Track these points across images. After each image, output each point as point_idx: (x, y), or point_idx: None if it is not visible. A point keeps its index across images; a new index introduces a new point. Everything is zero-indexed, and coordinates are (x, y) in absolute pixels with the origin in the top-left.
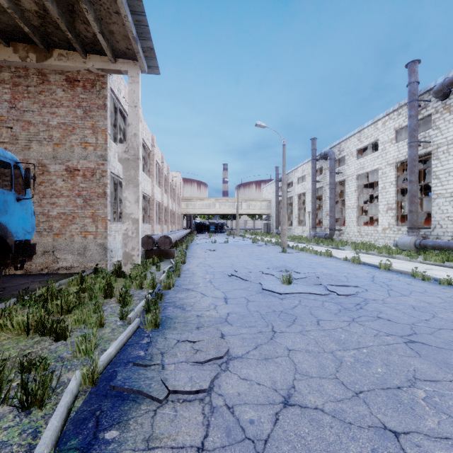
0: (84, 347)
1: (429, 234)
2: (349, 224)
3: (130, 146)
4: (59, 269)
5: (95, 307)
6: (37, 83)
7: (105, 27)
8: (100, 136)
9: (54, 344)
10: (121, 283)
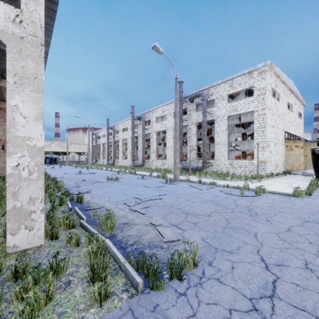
0: None
1: (137, 162)
2: (120, 158)
3: None
4: None
5: None
6: None
7: None
8: None
9: None
10: None
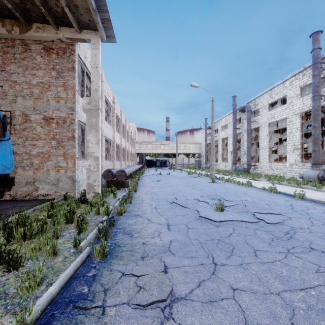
0: (28, 284)
1: None
2: (262, 161)
3: (92, 99)
4: (38, 196)
5: (54, 234)
6: (21, 51)
7: (70, 2)
8: (69, 92)
9: (6, 275)
10: (83, 209)
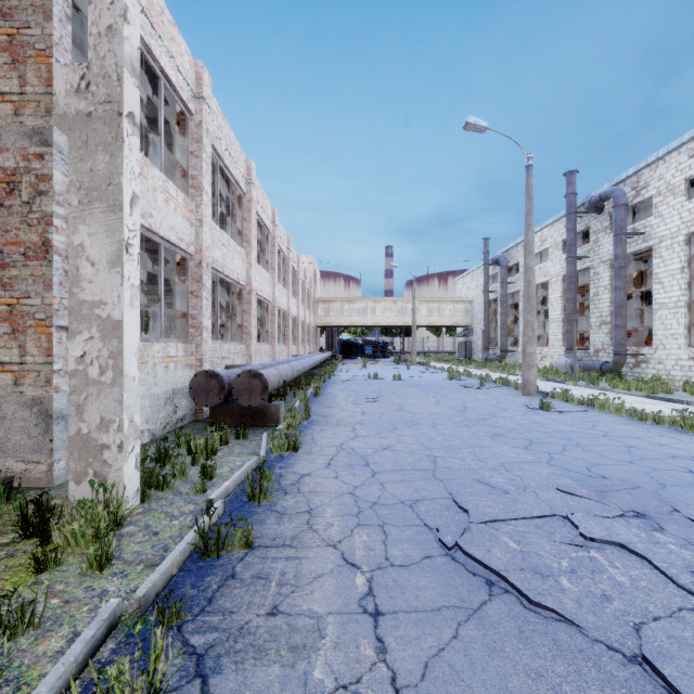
0: None
1: None
2: (663, 343)
3: (94, 70)
4: None
5: None
6: None
7: None
8: (31, 72)
9: None
10: None
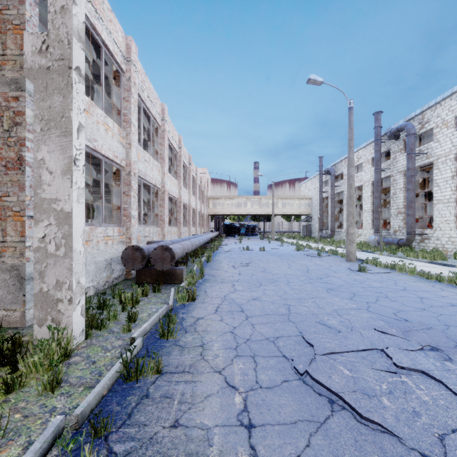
0: None
1: None
2: (440, 226)
3: (52, 37)
4: None
5: None
6: None
7: None
8: (10, 40)
9: None
10: None
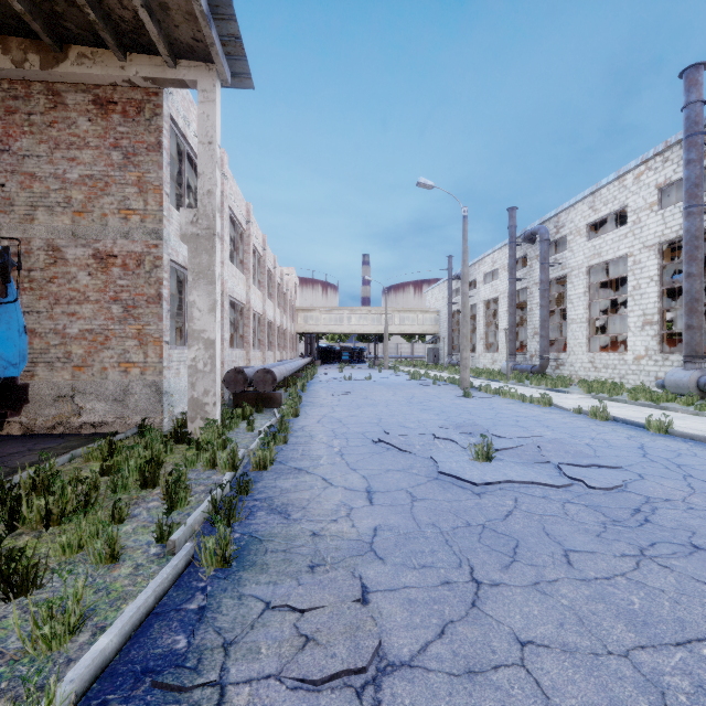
0: (49, 629)
1: None
2: (574, 350)
3: (201, 212)
4: (83, 426)
5: (115, 512)
6: (45, 109)
7: None
8: (151, 198)
9: (1, 607)
10: (181, 455)
